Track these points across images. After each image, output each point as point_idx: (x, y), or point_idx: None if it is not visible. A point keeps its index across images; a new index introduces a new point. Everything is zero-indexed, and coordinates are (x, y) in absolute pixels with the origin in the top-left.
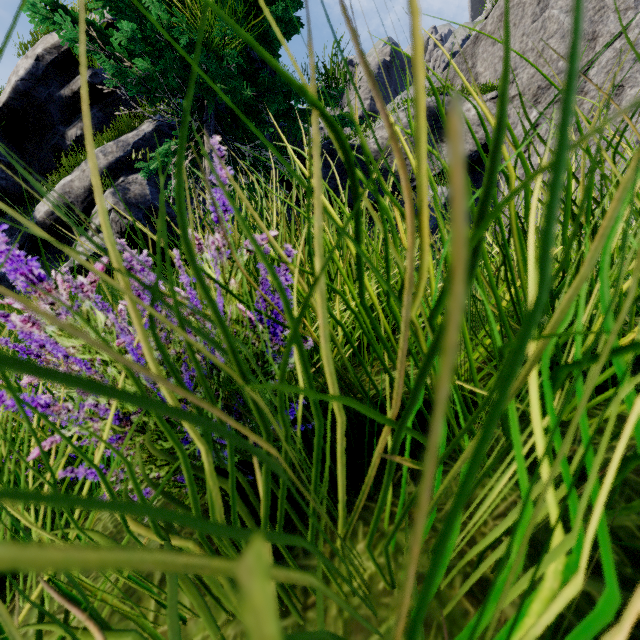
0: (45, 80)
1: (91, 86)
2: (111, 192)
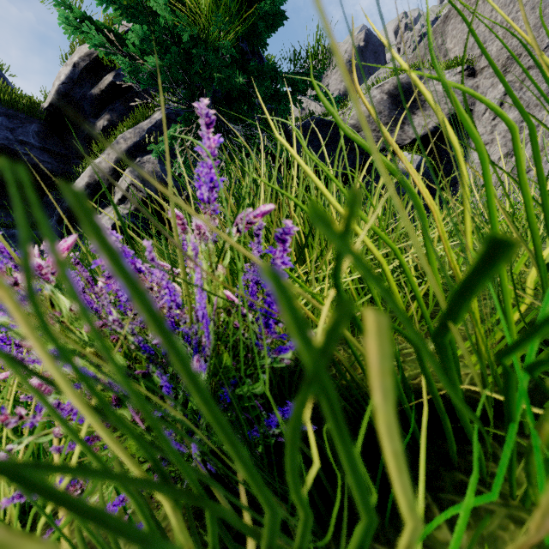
0: (80, 82)
1: (115, 85)
2: (130, 170)
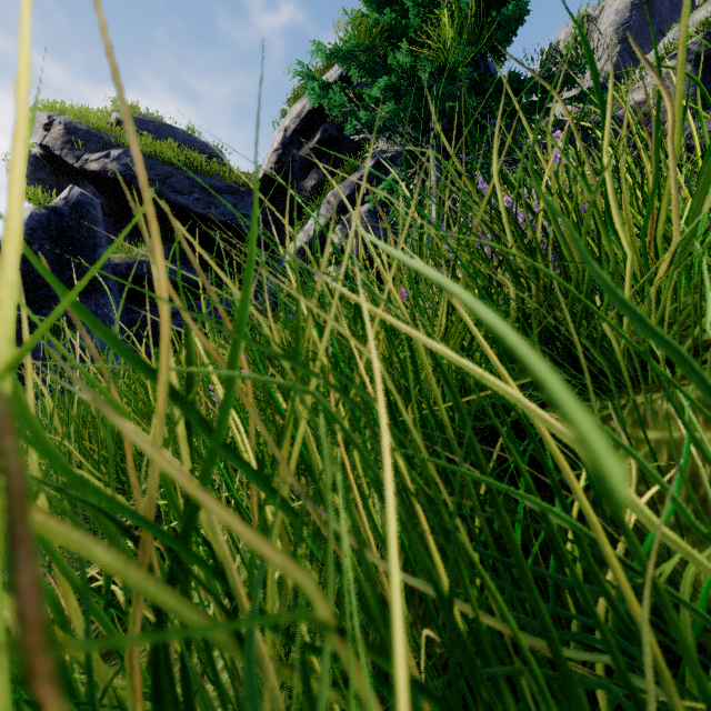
0: (290, 146)
1: (322, 140)
2: (339, 229)
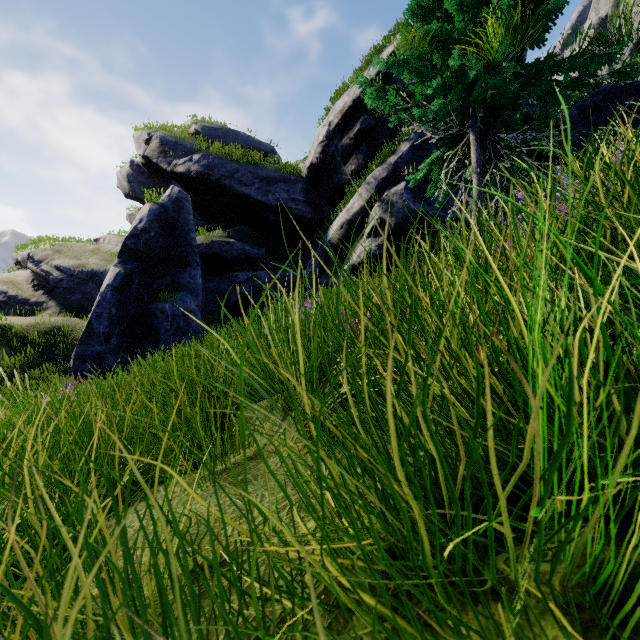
0: (333, 138)
1: (361, 130)
2: (378, 205)
